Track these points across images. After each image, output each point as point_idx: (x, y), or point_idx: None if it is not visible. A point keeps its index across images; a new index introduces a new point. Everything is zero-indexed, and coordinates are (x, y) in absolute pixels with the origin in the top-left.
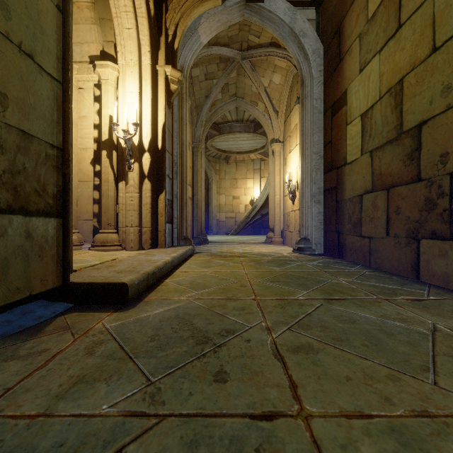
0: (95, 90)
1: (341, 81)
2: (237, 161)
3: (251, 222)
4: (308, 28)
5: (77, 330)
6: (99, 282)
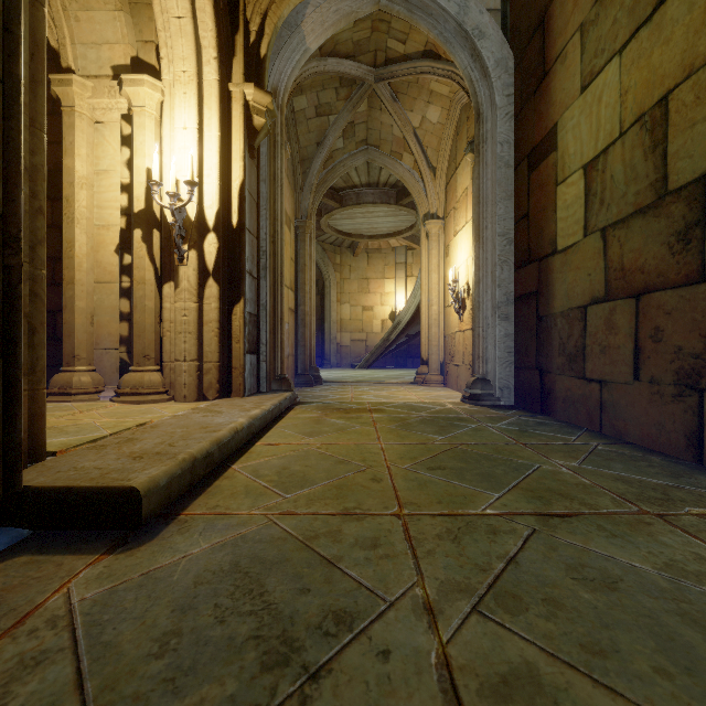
0: (123, 125)
1: (546, 110)
2: (369, 251)
3: (392, 348)
4: (488, 23)
5: (2, 616)
6: (82, 487)
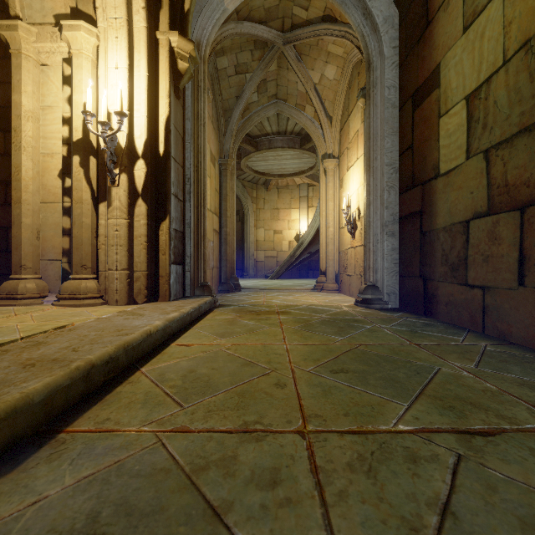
0: (64, 67)
1: (429, 54)
2: (279, 187)
3: (297, 263)
4: None
5: None
6: None
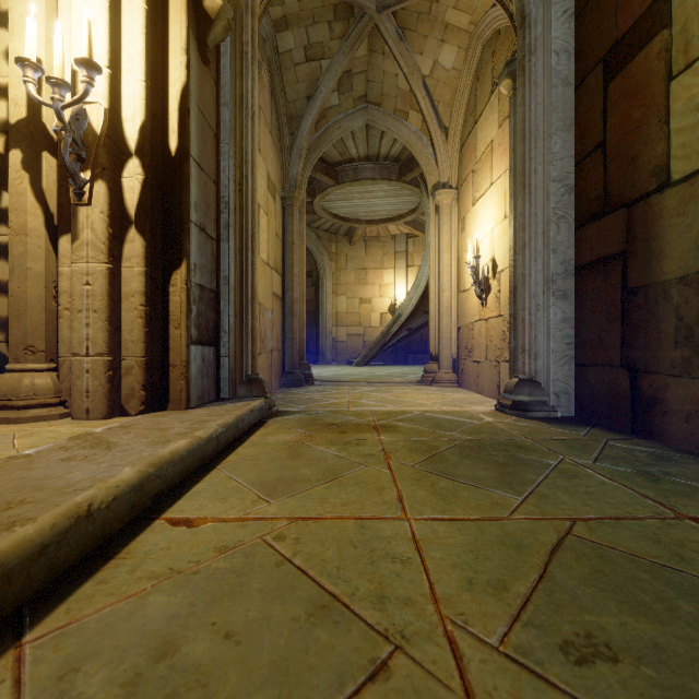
0: None
1: None
2: (367, 239)
3: (391, 343)
4: None
5: None
6: None
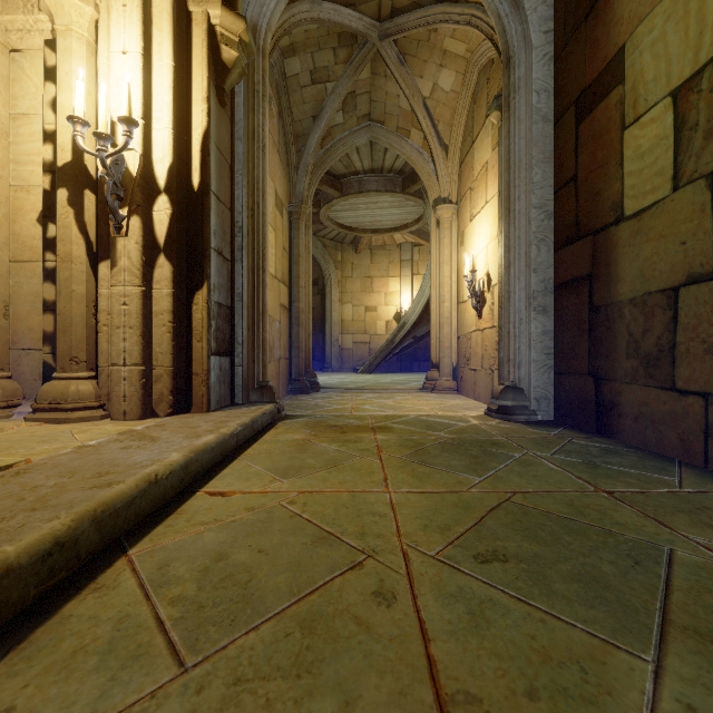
0: (46, 53)
1: (606, 34)
2: (373, 247)
3: (397, 351)
4: None
5: None
6: None
